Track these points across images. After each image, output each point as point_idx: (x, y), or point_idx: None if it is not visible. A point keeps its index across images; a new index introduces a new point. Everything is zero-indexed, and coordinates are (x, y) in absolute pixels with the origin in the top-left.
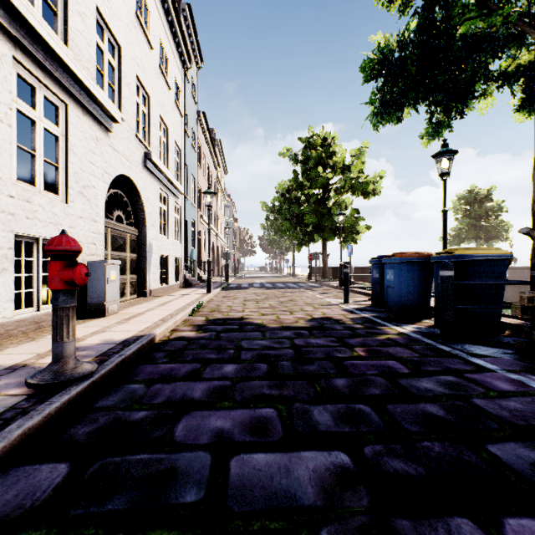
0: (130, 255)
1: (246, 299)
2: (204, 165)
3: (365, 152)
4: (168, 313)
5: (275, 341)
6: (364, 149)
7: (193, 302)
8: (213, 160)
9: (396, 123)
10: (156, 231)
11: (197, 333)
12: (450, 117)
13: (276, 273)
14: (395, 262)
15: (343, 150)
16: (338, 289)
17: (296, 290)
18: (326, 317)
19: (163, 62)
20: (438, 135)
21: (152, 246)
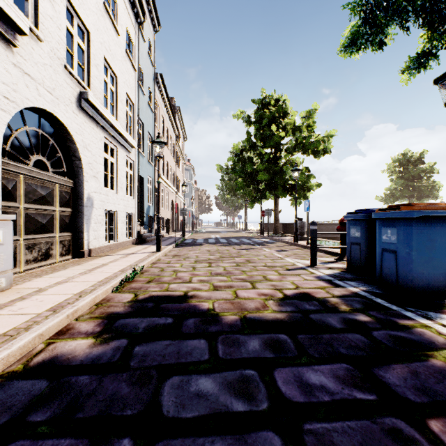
0: (61, 209)
1: (197, 260)
2: (163, 127)
3: (315, 114)
4: (79, 290)
5: (235, 379)
6: (314, 110)
7: (132, 265)
8: (172, 125)
9: (378, 48)
10: (99, 184)
11: (94, 345)
12: (437, 46)
13: (230, 228)
14: (402, 218)
15: (294, 112)
16: (293, 245)
17: (251, 247)
18: (303, 293)
19: (110, 3)
20: (424, 66)
21: (93, 199)
